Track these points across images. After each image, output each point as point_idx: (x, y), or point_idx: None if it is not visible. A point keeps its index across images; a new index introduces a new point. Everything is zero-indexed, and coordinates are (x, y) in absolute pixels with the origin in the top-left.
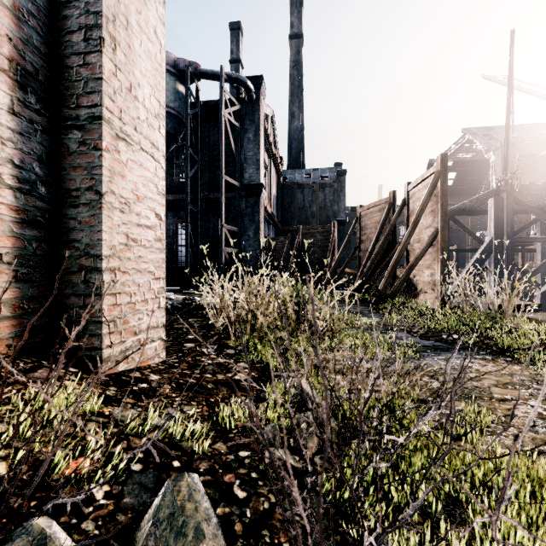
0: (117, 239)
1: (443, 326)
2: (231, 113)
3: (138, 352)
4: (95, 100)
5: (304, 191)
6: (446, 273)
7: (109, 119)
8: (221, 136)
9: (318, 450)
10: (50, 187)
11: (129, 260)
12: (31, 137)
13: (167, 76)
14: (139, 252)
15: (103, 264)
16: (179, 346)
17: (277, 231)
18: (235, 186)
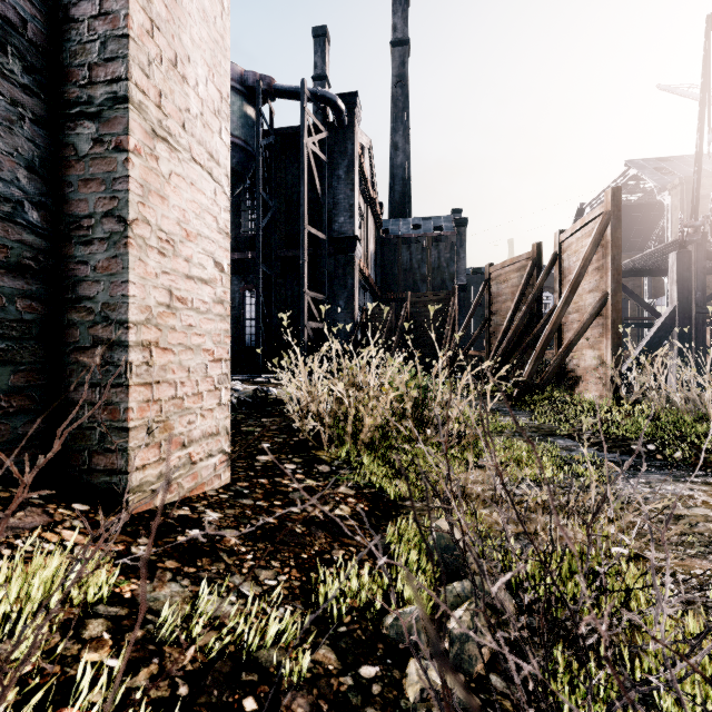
0: (153, 296)
1: (628, 431)
2: (316, 142)
3: (188, 474)
4: (118, 71)
5: (412, 247)
6: (619, 355)
7: (140, 104)
8: (302, 174)
9: (492, 657)
10: (47, 212)
11: (173, 331)
12: (13, 128)
13: (232, 95)
14: (189, 318)
15: (130, 336)
16: (249, 460)
17: (376, 300)
18: (320, 240)
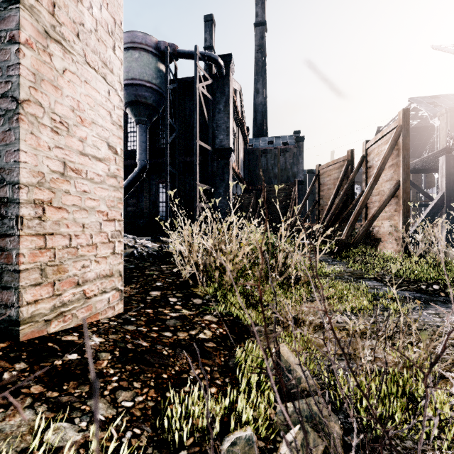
0: (46, 165)
1: (418, 275)
2: (204, 86)
3: (82, 307)
4: None
5: (268, 156)
6: (408, 223)
7: (32, 8)
8: (195, 107)
9: None
10: None
11: (67, 194)
12: None
13: (150, 56)
14: (83, 186)
15: (21, 195)
16: (144, 295)
17: (244, 190)
18: (207, 150)
